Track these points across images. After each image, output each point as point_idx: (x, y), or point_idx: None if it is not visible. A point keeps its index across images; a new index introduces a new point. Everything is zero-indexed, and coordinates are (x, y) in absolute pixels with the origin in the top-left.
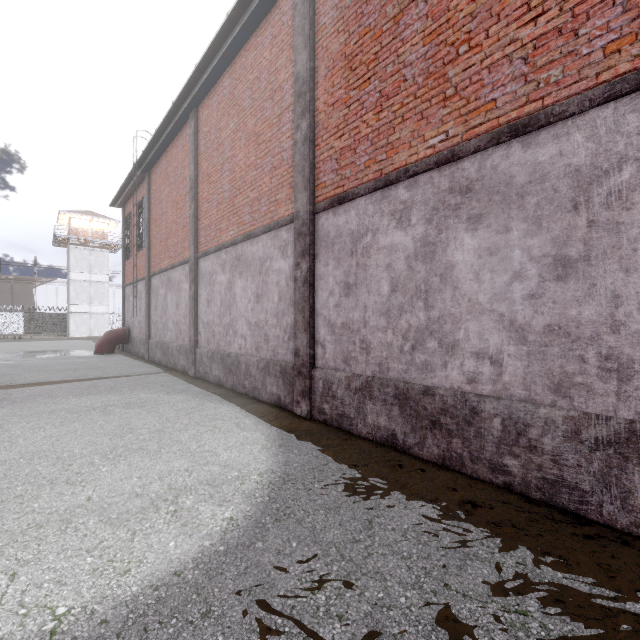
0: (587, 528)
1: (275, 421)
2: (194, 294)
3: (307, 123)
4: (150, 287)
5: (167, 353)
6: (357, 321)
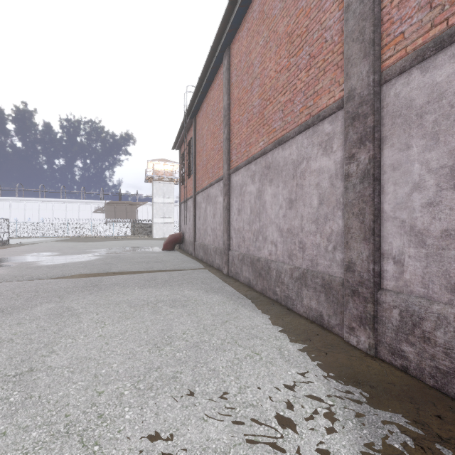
0: None
1: (325, 352)
2: (227, 205)
3: None
4: (195, 203)
5: (207, 253)
6: None
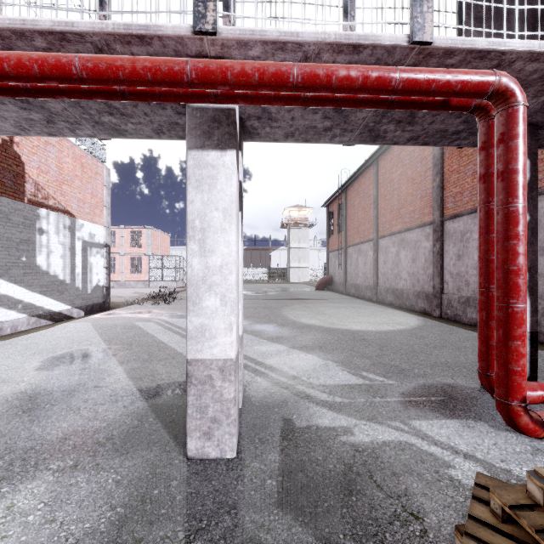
0: (543, 345)
1: (422, 316)
2: (376, 258)
3: (439, 179)
4: (346, 253)
5: (358, 290)
6: (463, 272)
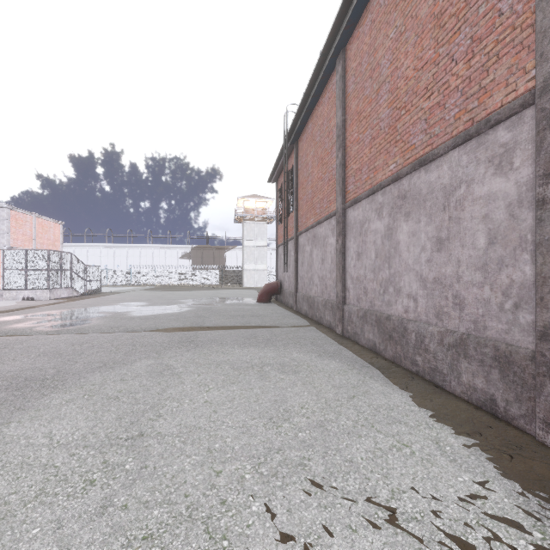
0: None
1: (509, 454)
2: (341, 247)
3: None
4: (297, 245)
5: (312, 306)
6: None
